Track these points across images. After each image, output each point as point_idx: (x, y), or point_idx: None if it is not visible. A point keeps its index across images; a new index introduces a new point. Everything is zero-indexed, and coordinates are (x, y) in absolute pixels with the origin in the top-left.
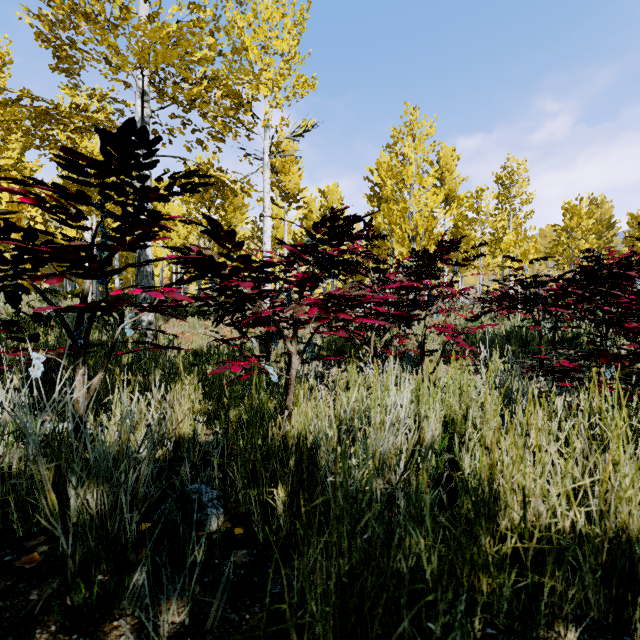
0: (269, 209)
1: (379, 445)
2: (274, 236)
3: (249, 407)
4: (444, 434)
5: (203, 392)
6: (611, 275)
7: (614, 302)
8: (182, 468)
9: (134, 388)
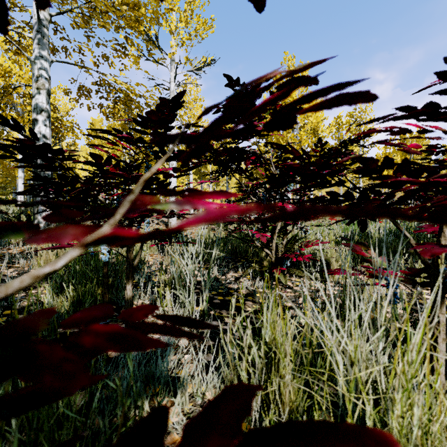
0: (174, 129)
1: None
2: None
3: None
4: None
5: None
6: None
7: None
8: None
9: None
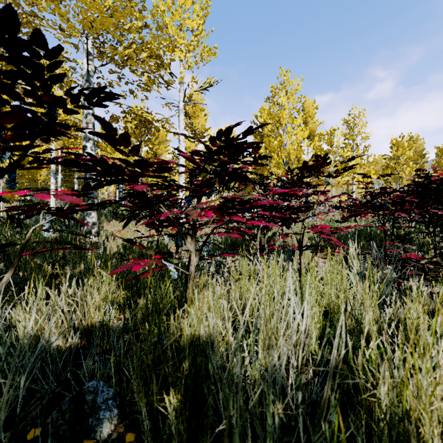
0: (183, 142)
1: (276, 363)
2: (187, 162)
3: (145, 307)
4: (325, 322)
5: (118, 283)
6: (438, 188)
7: (441, 208)
8: (86, 360)
9: (61, 279)
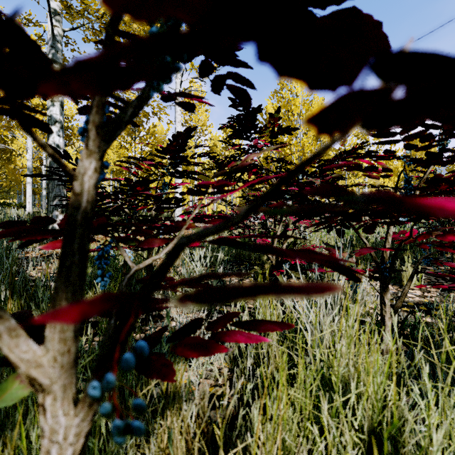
0: None
1: None
2: None
3: None
4: None
5: None
6: None
7: None
8: None
9: None
